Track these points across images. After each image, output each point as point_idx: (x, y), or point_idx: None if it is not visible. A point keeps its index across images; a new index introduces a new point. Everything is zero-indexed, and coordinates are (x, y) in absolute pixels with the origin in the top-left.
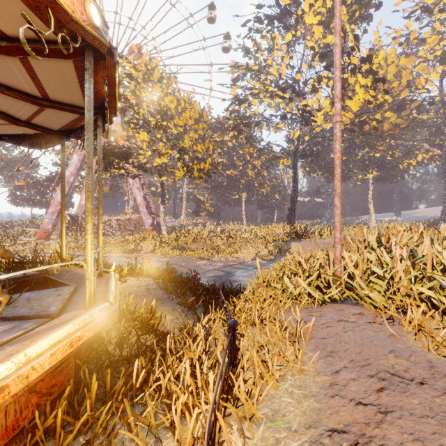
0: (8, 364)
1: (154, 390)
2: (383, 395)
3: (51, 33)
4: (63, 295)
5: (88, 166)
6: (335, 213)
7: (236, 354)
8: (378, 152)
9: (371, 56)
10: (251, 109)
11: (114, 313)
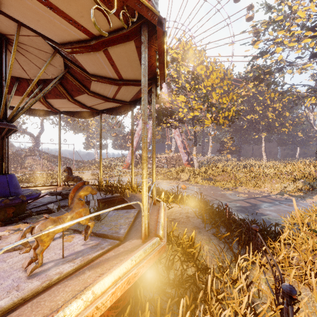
0: (79, 301)
1: None
2: None
3: (118, 22)
4: (129, 218)
5: (143, 122)
6: None
7: None
8: None
9: None
10: (273, 57)
11: (163, 249)
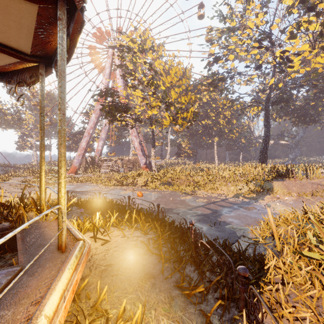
0: None
1: None
2: None
3: None
4: None
5: None
6: None
7: None
8: None
9: None
10: (226, 65)
11: None
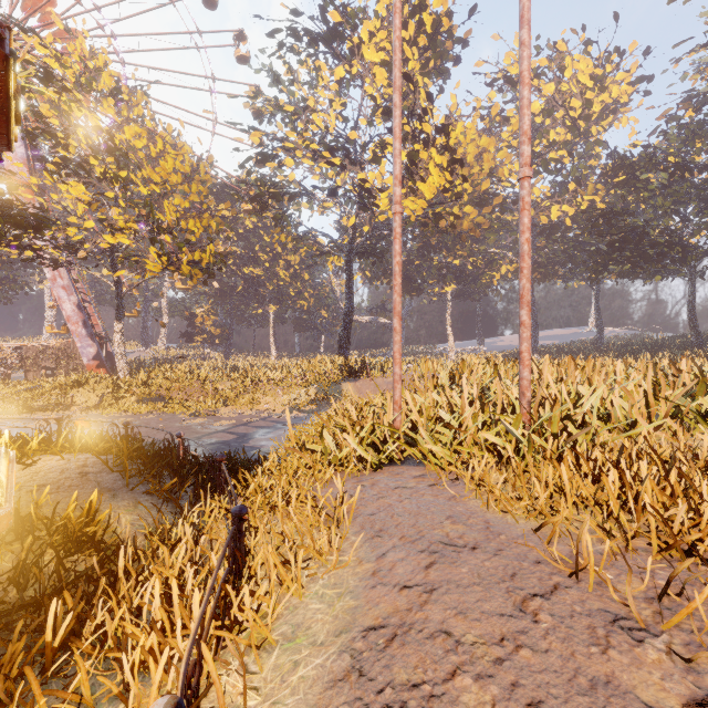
0: None
1: (92, 645)
2: (432, 571)
3: None
4: None
5: None
6: (394, 340)
7: (243, 557)
8: (458, 258)
9: (447, 127)
10: (282, 172)
11: (4, 521)
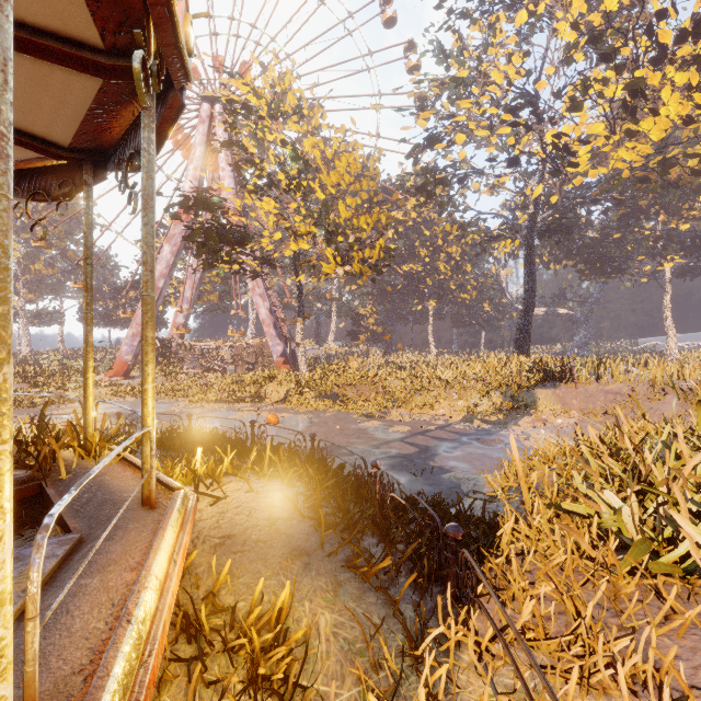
0: None
1: None
2: None
3: None
4: None
5: None
6: None
7: None
8: (687, 221)
9: None
10: (450, 153)
11: None
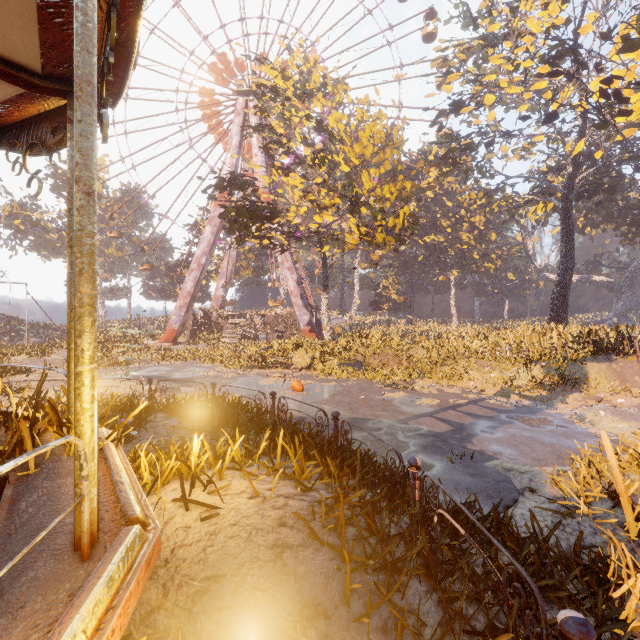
0: None
1: None
2: None
3: None
4: None
5: None
6: None
7: None
8: None
9: None
10: (477, 116)
11: None
